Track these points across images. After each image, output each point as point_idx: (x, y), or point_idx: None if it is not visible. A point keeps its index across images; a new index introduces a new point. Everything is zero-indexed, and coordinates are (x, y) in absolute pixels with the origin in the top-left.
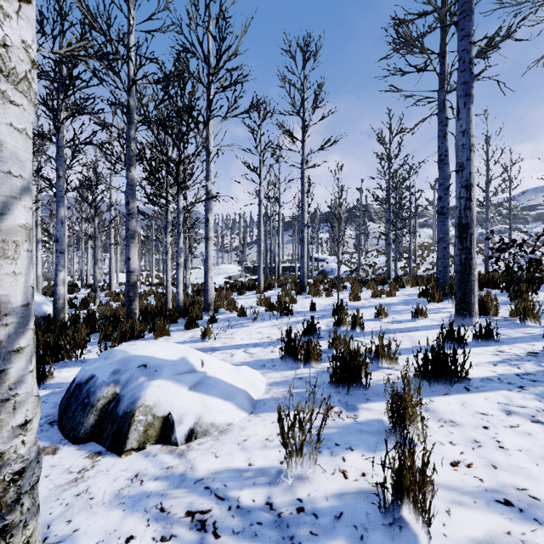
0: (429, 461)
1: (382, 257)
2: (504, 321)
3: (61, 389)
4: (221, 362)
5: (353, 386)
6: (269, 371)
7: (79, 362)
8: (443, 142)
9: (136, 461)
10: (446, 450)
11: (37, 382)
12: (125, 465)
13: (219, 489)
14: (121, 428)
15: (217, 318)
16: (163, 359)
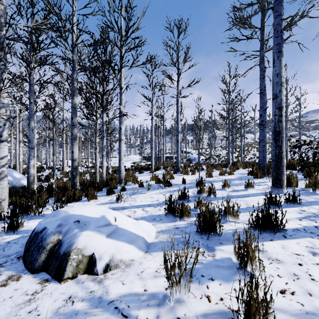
0: (271, 297)
1: (224, 150)
2: (302, 191)
3: (27, 234)
4: (127, 218)
5: (211, 234)
6: (157, 222)
7: (40, 216)
8: (262, 81)
9: (70, 286)
10: (276, 281)
11: (13, 230)
12: (63, 289)
13: (124, 309)
14: (62, 263)
15: (126, 188)
16: (90, 217)
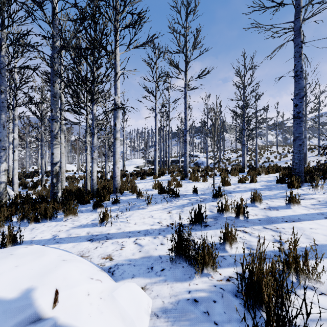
0: None
1: (234, 154)
2: None
3: None
4: (91, 285)
5: None
6: (156, 279)
7: None
8: (299, 61)
9: None
10: None
11: None
12: None
13: None
14: None
15: (119, 200)
16: None
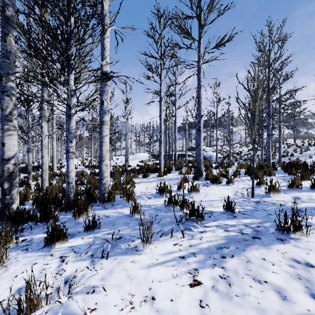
0: None
1: (245, 147)
2: None
3: None
4: None
5: None
6: None
7: None
8: None
9: None
10: None
11: None
12: None
13: None
14: None
15: (99, 223)
16: None
